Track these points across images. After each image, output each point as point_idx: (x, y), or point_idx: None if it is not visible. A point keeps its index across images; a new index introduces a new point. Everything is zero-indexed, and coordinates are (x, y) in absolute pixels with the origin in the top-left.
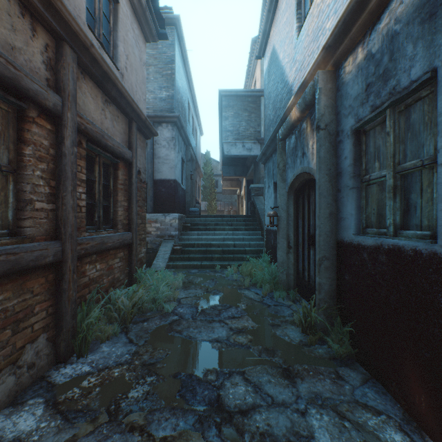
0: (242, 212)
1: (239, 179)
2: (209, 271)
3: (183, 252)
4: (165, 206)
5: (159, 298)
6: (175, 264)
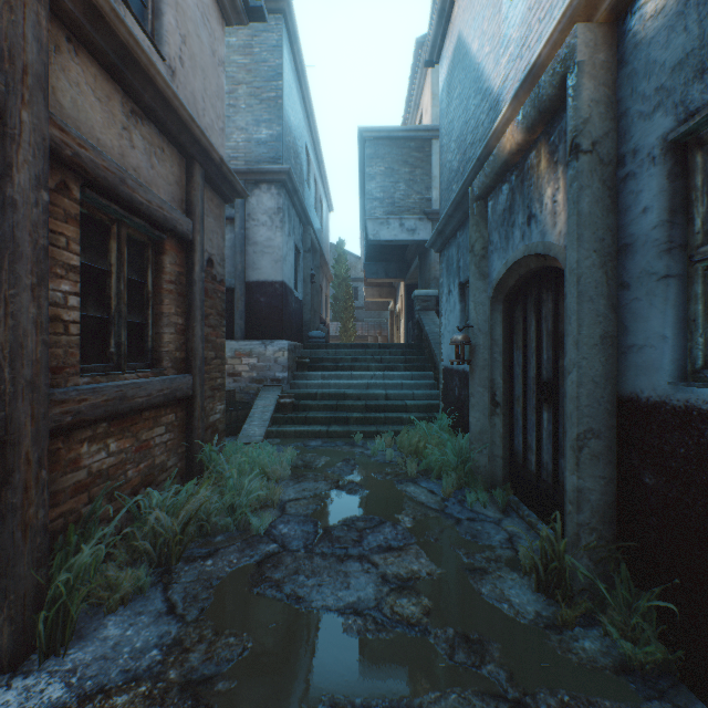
0: (398, 339)
1: (393, 285)
2: (342, 443)
3: (296, 408)
4: (265, 328)
5: (242, 504)
6: (282, 430)
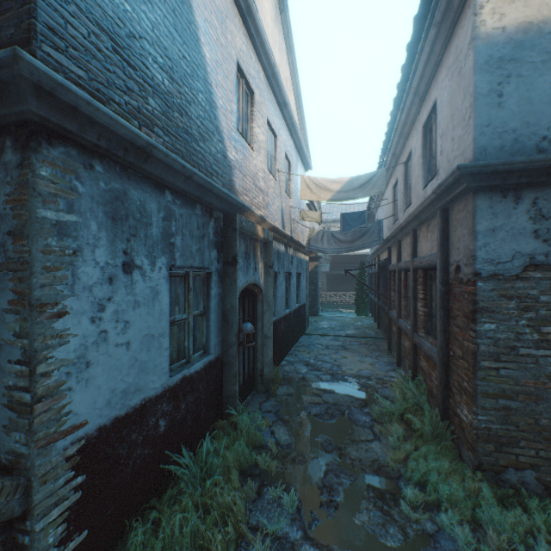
0: None
1: None
2: None
3: None
4: None
5: (387, 408)
6: None
